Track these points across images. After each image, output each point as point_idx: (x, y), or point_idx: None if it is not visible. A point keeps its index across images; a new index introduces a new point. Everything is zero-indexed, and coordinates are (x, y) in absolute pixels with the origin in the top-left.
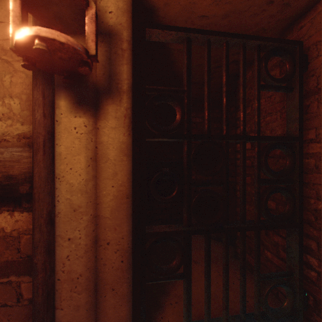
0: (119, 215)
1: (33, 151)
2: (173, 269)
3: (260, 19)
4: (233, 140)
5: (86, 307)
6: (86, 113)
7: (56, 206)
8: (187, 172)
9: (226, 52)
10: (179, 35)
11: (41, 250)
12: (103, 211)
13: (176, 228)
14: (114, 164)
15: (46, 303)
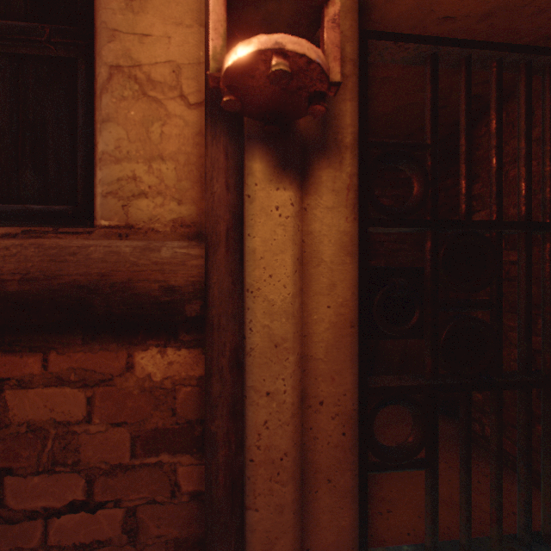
0: (338, 356)
1: (207, 247)
2: (409, 451)
3: (547, 19)
4: (512, 230)
5: (293, 509)
6: (293, 183)
7: (247, 338)
8: (433, 285)
9: (498, 78)
10: (419, 51)
11: (222, 411)
12: (313, 348)
13: (414, 380)
14: (330, 270)
15: (229, 499)
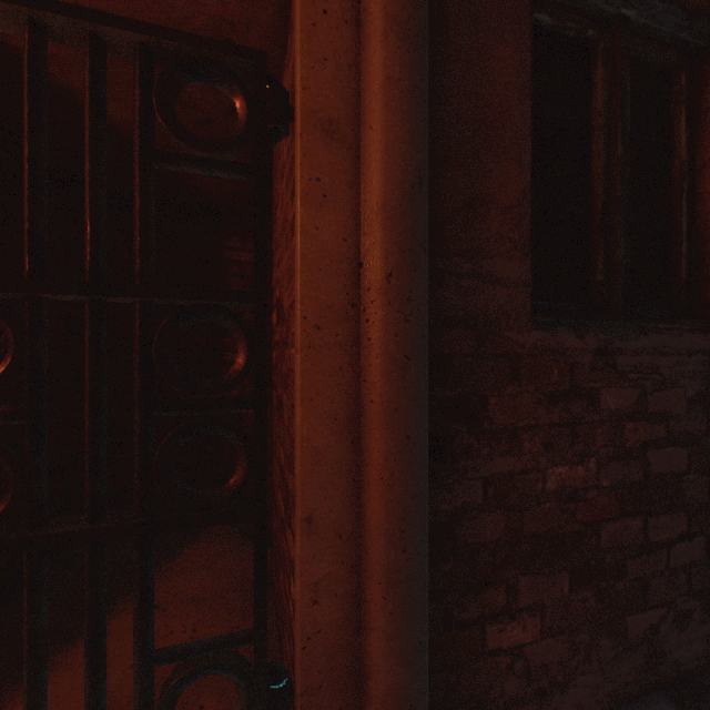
0: None
1: None
2: None
3: None
4: (45, 294)
5: None
6: None
7: None
8: None
9: (29, 49)
10: None
11: None
12: None
13: None
14: None
15: None
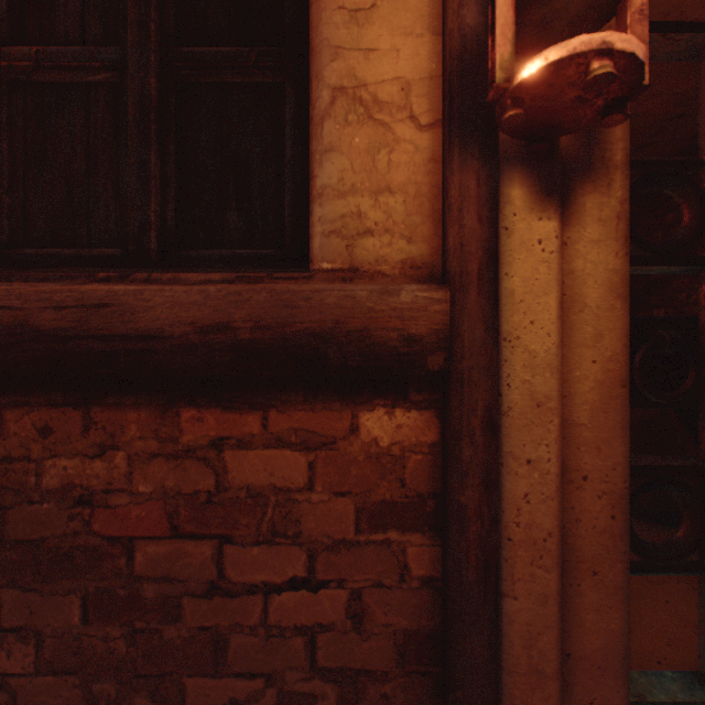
0: (605, 421)
1: (453, 290)
2: (680, 549)
3: None
4: None
5: (557, 601)
6: (557, 211)
7: (504, 395)
8: None
9: None
10: (693, 43)
11: (472, 480)
12: (574, 411)
13: (685, 461)
14: (595, 317)
15: (480, 584)
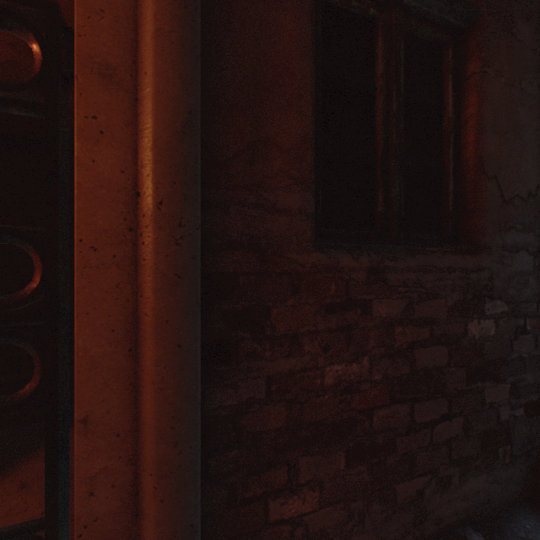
0: None
1: None
2: None
3: None
4: None
5: None
6: None
7: None
8: None
9: None
10: None
11: None
12: None
13: None
14: None
15: None
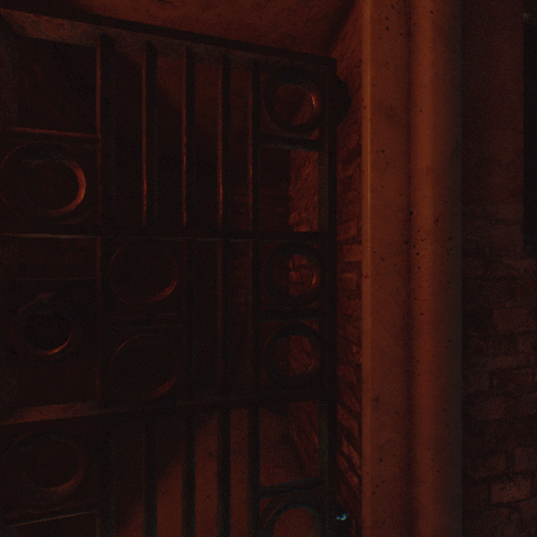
0: None
1: None
2: (67, 494)
3: (274, 16)
4: (198, 238)
5: None
6: None
7: None
8: (102, 299)
9: (186, 69)
10: (82, 30)
11: None
12: None
13: (76, 411)
14: None
15: None
